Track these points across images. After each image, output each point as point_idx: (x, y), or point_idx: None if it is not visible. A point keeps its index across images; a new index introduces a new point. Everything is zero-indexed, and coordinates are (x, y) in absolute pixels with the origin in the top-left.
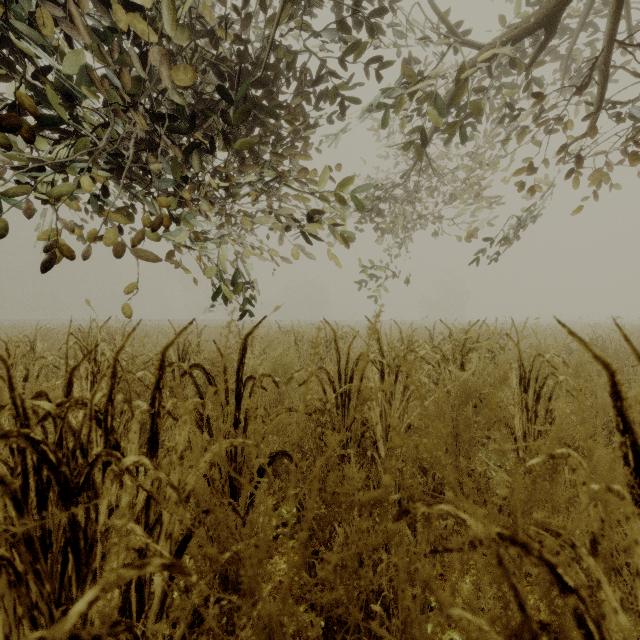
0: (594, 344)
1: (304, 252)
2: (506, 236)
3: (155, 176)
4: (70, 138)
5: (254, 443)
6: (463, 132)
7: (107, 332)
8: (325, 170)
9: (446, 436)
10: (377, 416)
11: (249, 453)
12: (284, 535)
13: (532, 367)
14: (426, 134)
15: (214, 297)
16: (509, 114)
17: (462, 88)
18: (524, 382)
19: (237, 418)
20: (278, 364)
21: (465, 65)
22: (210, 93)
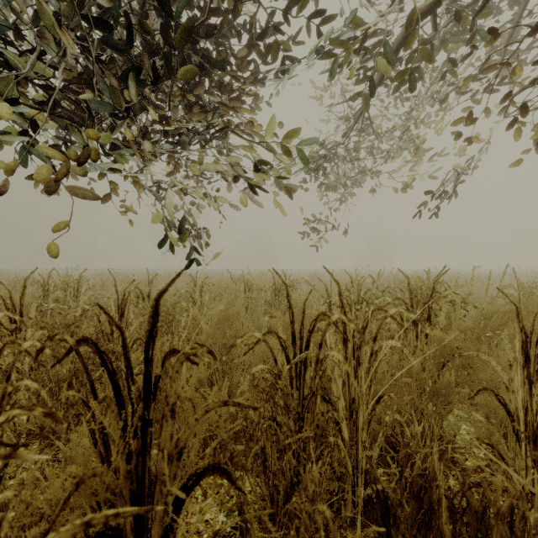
0: (533, 292)
1: (252, 201)
2: (444, 190)
3: (86, 110)
4: (18, 87)
5: (140, 509)
6: (411, 82)
7: (67, 280)
8: (273, 118)
9: (413, 403)
10: (338, 387)
11: (160, 473)
12: (224, 537)
13: (530, 328)
14: (374, 84)
15: (160, 246)
16: (452, 69)
17: (411, 35)
18: (523, 347)
19: (144, 417)
20: (225, 315)
21: (415, 10)
22: (158, 41)
